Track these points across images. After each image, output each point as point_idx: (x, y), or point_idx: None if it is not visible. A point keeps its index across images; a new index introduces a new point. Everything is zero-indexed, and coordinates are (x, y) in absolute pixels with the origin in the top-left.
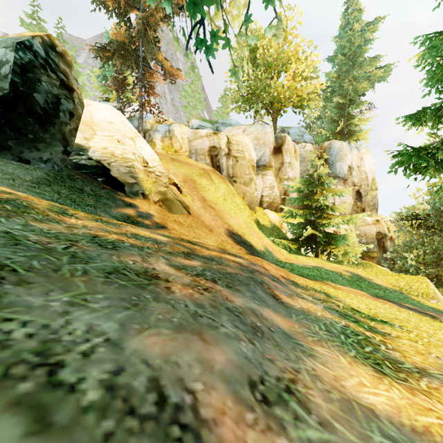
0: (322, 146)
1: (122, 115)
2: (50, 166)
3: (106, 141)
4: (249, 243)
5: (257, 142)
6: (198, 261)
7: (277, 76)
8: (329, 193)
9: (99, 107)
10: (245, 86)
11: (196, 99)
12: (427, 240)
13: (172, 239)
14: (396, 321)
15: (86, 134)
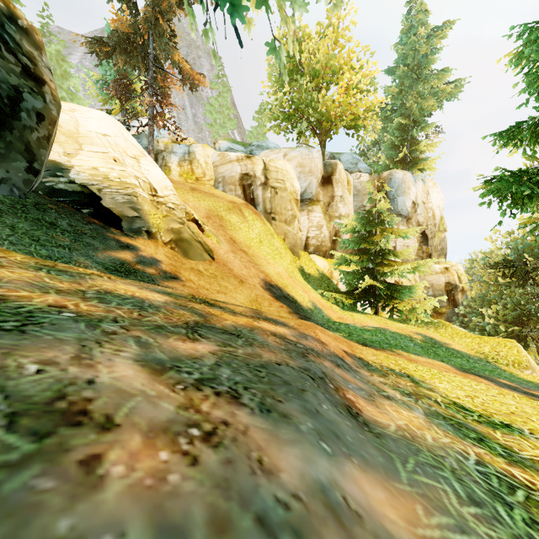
0: (380, 177)
1: (123, 127)
2: (7, 189)
3: (98, 159)
4: (292, 299)
5: (302, 170)
6: (210, 343)
7: (327, 88)
8: (391, 234)
9: (89, 114)
10: (286, 99)
11: (225, 115)
12: (507, 292)
13: (174, 299)
14: (518, 420)
15: (67, 148)
